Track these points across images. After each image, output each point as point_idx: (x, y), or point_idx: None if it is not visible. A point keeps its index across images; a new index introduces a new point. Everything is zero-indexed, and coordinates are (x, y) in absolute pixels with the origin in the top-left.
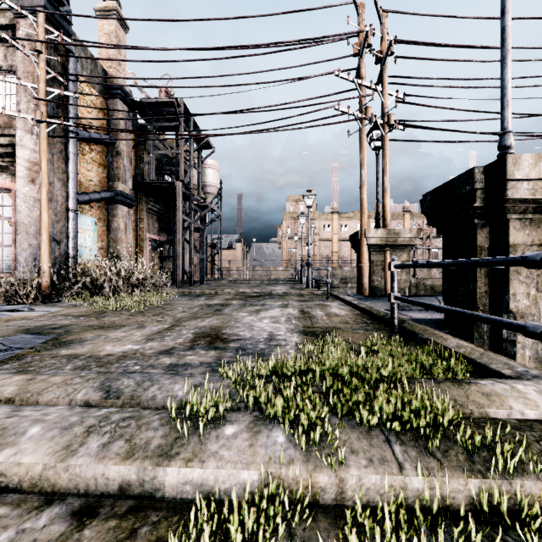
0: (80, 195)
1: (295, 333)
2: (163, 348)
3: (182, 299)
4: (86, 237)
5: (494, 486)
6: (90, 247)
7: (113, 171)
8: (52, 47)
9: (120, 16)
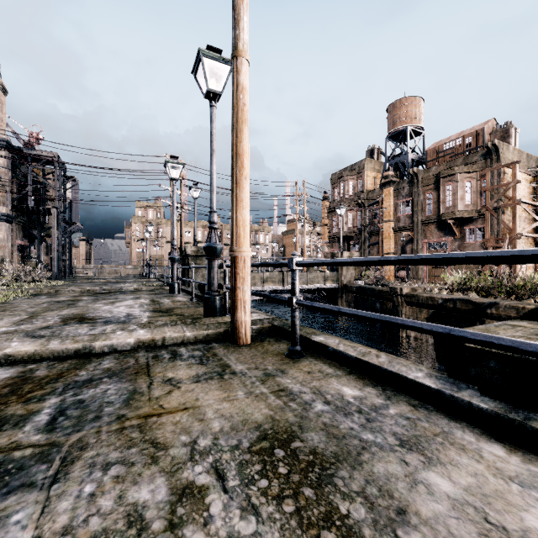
0: None
1: None
2: None
3: (76, 283)
4: None
5: (156, 287)
6: None
7: None
8: None
9: (4, 87)
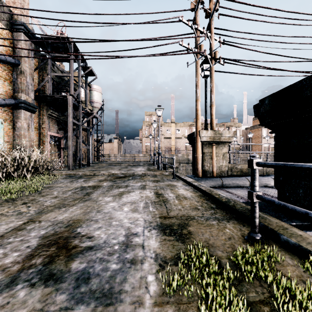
0: None
1: (153, 229)
2: None
3: (65, 181)
4: None
5: None
6: None
7: (17, 85)
8: None
9: None
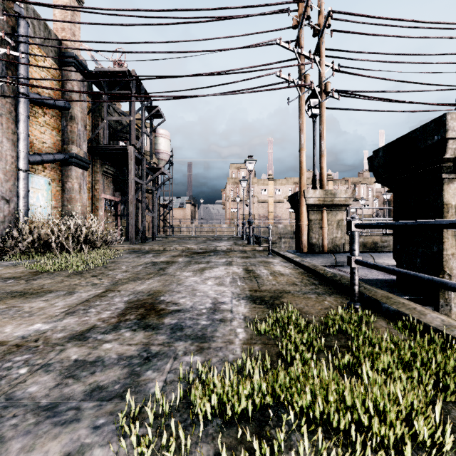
0: (32, 155)
1: (241, 299)
2: (79, 328)
3: (130, 256)
4: (39, 196)
5: None
6: (43, 206)
7: (67, 135)
8: (1, 8)
9: None
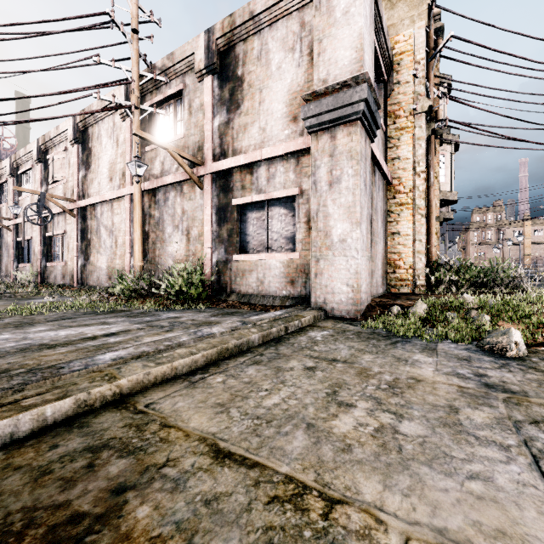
0: None
1: None
2: None
3: None
4: None
5: None
6: None
7: None
8: None
9: None
